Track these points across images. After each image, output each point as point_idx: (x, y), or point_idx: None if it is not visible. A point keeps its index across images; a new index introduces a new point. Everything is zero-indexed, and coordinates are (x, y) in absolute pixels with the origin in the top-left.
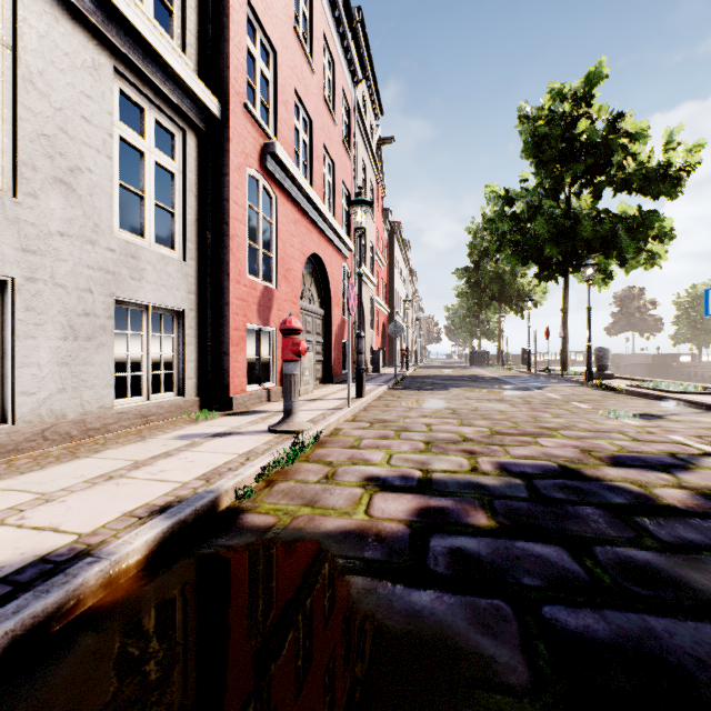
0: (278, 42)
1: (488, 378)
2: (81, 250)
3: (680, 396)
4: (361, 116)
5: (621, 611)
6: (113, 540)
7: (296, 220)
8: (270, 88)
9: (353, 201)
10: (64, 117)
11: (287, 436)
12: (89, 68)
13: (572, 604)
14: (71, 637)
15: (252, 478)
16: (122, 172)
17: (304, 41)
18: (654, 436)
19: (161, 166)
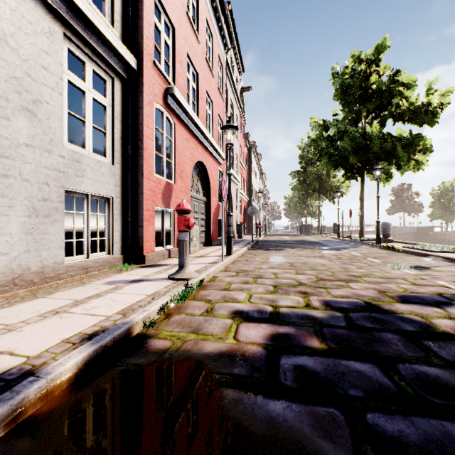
0: (175, 21)
1: (312, 242)
2: (41, 156)
3: (439, 254)
4: (230, 72)
5: (424, 417)
6: (52, 362)
7: (187, 139)
8: (170, 51)
9: (225, 126)
10: (29, 65)
11: (180, 282)
12: (46, 33)
13: (388, 412)
14: (12, 442)
15: (156, 312)
16: (72, 106)
17: (193, 22)
18: (426, 281)
19: (97, 101)
